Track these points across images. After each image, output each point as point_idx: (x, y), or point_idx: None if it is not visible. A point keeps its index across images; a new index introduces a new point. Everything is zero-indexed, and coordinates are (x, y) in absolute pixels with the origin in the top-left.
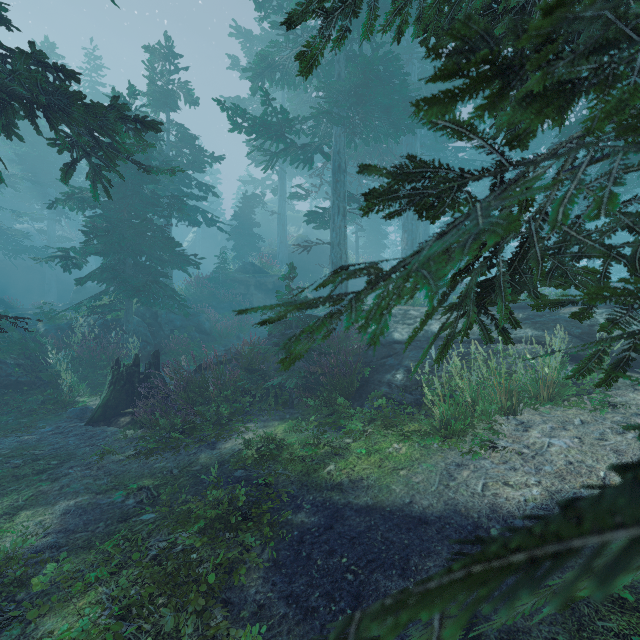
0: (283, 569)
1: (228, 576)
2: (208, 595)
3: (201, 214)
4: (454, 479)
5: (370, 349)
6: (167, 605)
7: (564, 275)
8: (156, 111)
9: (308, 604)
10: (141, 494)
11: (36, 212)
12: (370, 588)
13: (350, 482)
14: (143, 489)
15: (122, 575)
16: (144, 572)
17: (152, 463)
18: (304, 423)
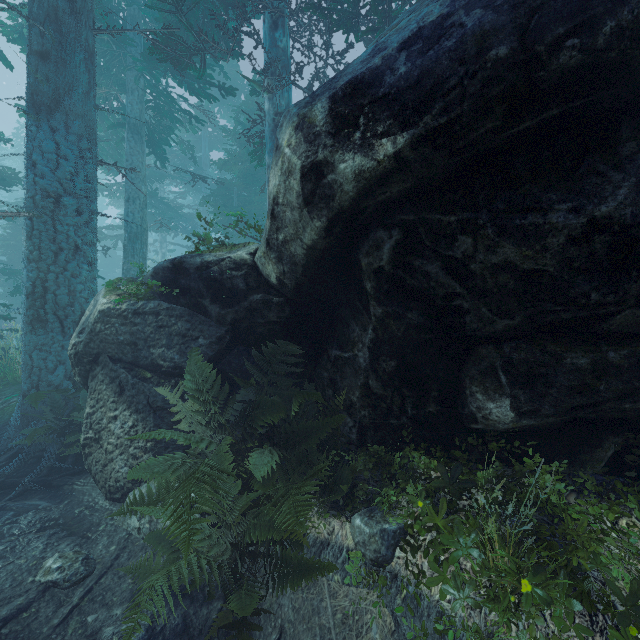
0: None
1: None
2: None
3: None
4: None
5: None
6: None
7: None
8: None
9: None
10: None
11: None
12: None
13: None
14: None
15: None
16: None
17: None
18: None
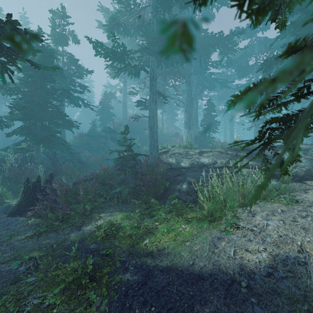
0: None
1: None
2: None
3: (81, 101)
4: (217, 247)
5: (169, 171)
6: None
7: None
8: (56, 45)
9: None
10: (30, 262)
11: None
12: None
13: (157, 251)
14: (32, 259)
15: None
16: None
17: (41, 241)
18: (132, 214)
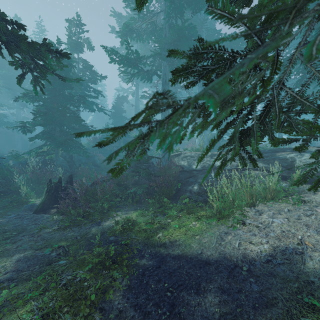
0: (133, 290)
1: (103, 294)
2: (91, 306)
3: (95, 105)
4: (224, 240)
5: (181, 174)
6: (68, 312)
7: (290, 125)
8: (72, 53)
9: (146, 310)
10: (59, 250)
11: (10, 104)
12: (179, 300)
13: (170, 242)
14: (61, 247)
15: (46, 295)
16: (57, 293)
17: (66, 233)
18: (146, 212)
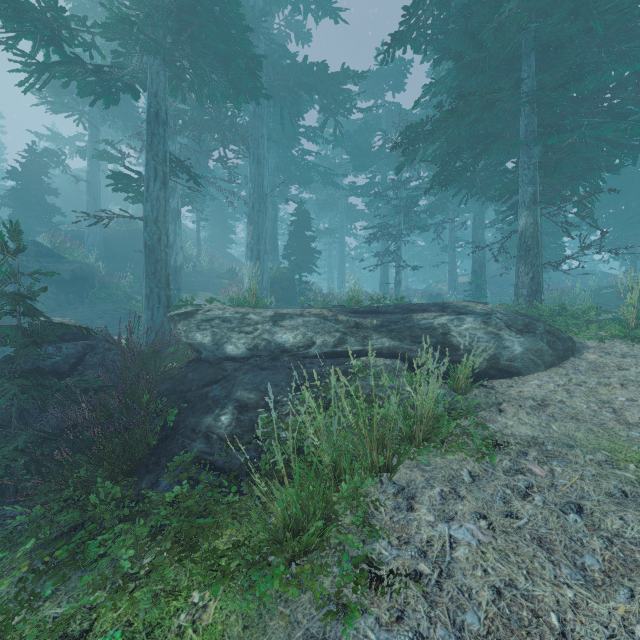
0: None
1: None
2: None
3: None
4: None
5: (191, 369)
6: None
7: None
8: None
9: None
10: None
11: None
12: None
13: None
14: None
15: None
16: None
17: None
18: None
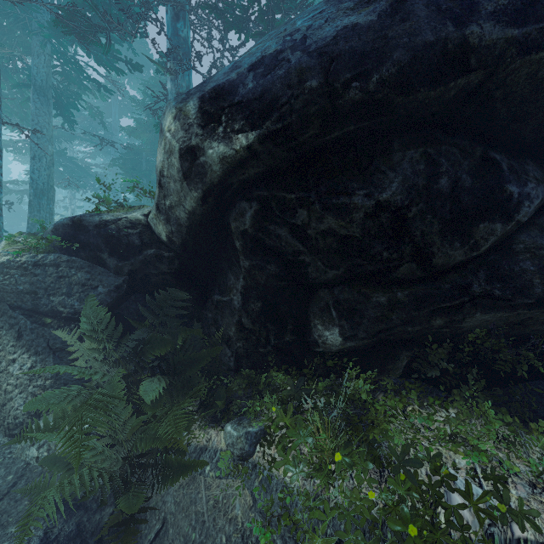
0: None
1: None
2: None
3: None
4: None
5: None
6: None
7: None
8: None
9: None
10: None
11: None
12: None
13: None
14: None
15: None
16: None
17: None
18: None
